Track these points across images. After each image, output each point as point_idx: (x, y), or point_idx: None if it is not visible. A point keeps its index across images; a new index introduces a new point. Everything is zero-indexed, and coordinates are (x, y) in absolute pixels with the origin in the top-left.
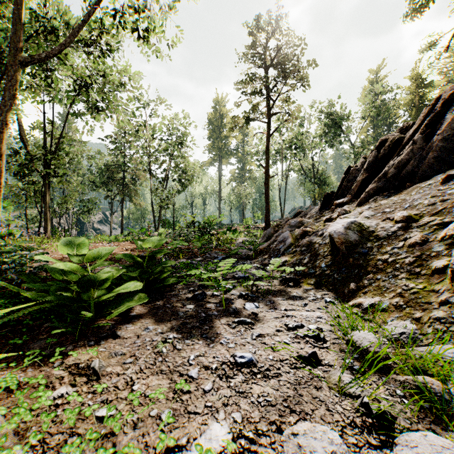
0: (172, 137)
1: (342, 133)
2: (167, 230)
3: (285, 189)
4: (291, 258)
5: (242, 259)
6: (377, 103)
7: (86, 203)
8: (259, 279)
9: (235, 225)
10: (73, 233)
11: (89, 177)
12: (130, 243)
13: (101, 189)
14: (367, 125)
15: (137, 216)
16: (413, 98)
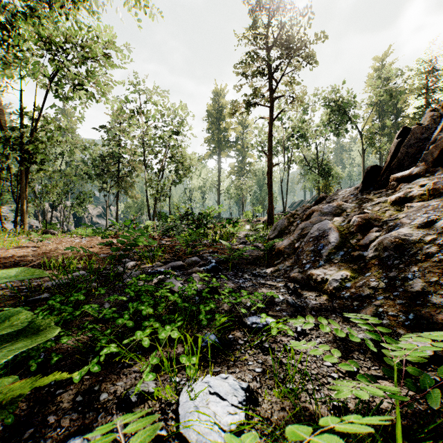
0: (167, 124)
1: (350, 119)
2: (155, 222)
3: (287, 180)
4: (354, 272)
5: (250, 265)
6: (389, 87)
7: (80, 195)
8: (306, 333)
9: (234, 218)
10: (70, 227)
11: (84, 170)
12: (110, 238)
13: (97, 182)
14: (372, 115)
15: (135, 210)
16: (426, 81)
